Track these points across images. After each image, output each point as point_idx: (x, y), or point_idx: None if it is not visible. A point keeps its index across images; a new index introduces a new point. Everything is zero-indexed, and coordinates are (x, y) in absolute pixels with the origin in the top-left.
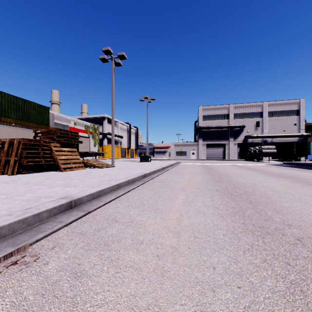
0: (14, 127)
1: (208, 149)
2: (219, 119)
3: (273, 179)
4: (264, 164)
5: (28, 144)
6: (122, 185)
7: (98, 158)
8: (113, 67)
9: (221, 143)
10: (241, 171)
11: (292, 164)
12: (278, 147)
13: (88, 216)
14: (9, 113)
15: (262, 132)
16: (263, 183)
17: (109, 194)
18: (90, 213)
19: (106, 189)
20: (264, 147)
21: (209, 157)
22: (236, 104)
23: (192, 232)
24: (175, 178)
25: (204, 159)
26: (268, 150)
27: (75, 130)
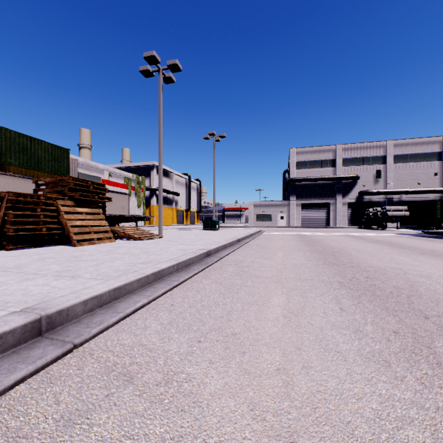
0: (11, 178)
1: (304, 211)
2: (320, 166)
3: (427, 260)
4: (393, 234)
5: (19, 201)
6: (165, 274)
7: (143, 224)
8: (161, 83)
9: (323, 202)
10: (363, 245)
11: (438, 234)
12: (409, 208)
13: (69, 359)
14: (9, 158)
15: (385, 186)
16: (418, 269)
17: (137, 294)
18: (80, 348)
19: (131, 283)
20: (391, 208)
21: (305, 223)
22: (345, 144)
23: (333, 439)
24: (260, 258)
25: (298, 226)
26: (397, 212)
27: (110, 185)
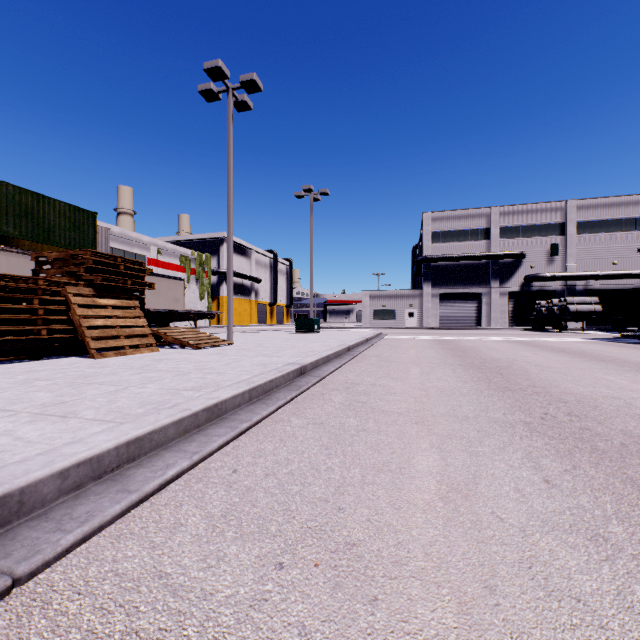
0: (4, 254)
1: (443, 305)
2: (467, 239)
3: None
4: (581, 338)
5: (4, 287)
6: (228, 408)
7: (208, 324)
8: (231, 109)
9: (472, 292)
10: (541, 356)
11: None
12: (600, 300)
13: None
14: (4, 225)
15: (564, 267)
16: None
17: (172, 448)
18: (27, 585)
19: (164, 429)
20: (574, 300)
21: (445, 323)
22: (505, 206)
23: None
24: (384, 378)
25: (435, 326)
26: (583, 306)
27: (159, 266)
